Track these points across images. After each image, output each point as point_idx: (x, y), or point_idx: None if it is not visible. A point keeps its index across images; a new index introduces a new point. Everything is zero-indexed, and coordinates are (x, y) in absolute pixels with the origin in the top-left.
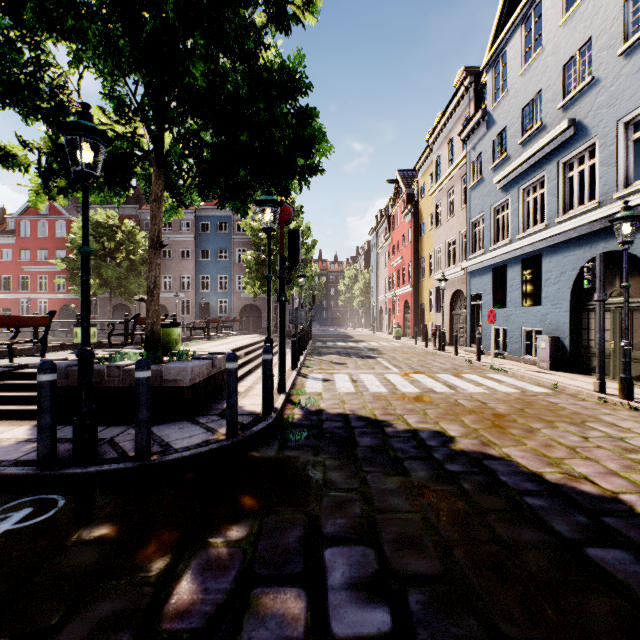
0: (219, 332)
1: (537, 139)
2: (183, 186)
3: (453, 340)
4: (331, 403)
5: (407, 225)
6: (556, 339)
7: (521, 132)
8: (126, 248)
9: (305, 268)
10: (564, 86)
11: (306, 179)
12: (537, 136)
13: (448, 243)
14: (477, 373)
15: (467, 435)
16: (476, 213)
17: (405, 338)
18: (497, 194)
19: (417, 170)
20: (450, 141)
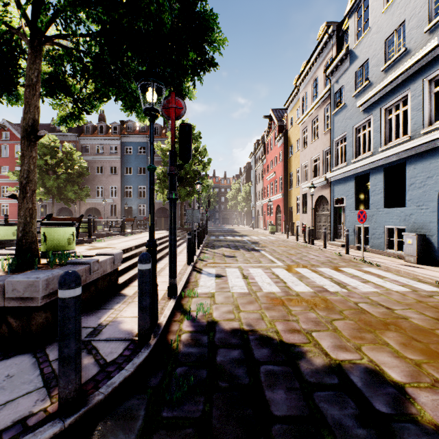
0: (136, 229)
1: (400, 63)
2: (80, 89)
3: (317, 235)
4: (225, 310)
5: (279, 148)
6: (422, 236)
7: (383, 60)
8: (65, 164)
9: (202, 179)
10: (430, 12)
11: (198, 74)
12: (400, 61)
13: (313, 160)
14: (353, 266)
15: (417, 380)
16: (339, 133)
17: (277, 233)
18: (359, 116)
19: (286, 107)
20: (314, 81)
